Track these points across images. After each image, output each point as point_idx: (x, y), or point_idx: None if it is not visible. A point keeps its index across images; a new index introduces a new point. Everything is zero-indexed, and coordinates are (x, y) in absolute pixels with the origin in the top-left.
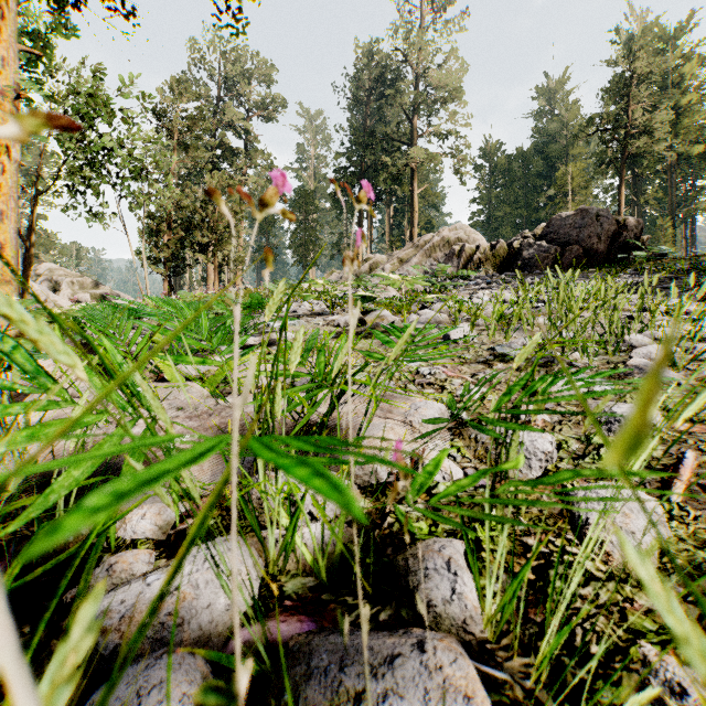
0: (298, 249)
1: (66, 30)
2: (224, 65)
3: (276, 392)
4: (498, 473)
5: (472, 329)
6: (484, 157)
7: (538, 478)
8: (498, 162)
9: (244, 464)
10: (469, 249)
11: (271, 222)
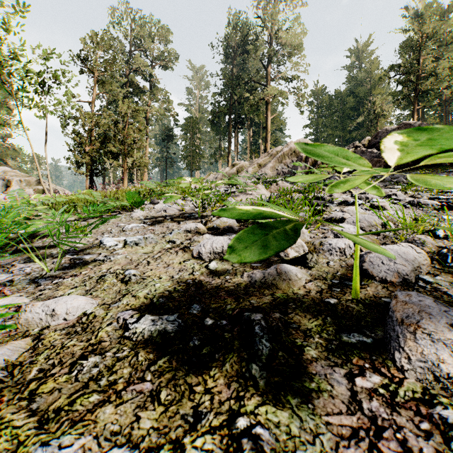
0: (187, 158)
1: None
2: (134, 28)
3: None
4: None
5: None
6: (314, 96)
7: None
8: (323, 100)
9: None
10: None
11: (169, 139)
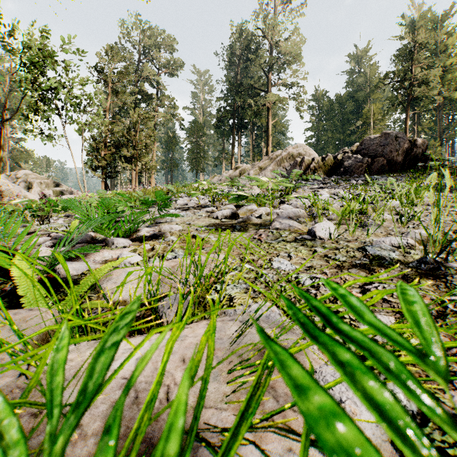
0: (192, 161)
1: None
2: (143, 39)
3: None
4: None
5: (338, 227)
6: (315, 100)
7: None
8: (323, 104)
9: None
10: (307, 160)
11: (175, 143)
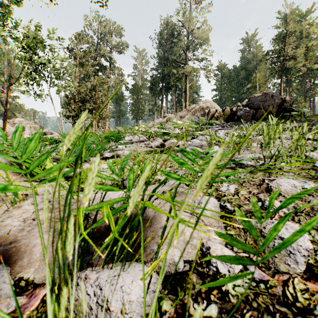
0: (134, 112)
1: (18, 2)
2: (100, 28)
3: (71, 227)
4: (269, 265)
5: None
6: (218, 70)
7: (305, 272)
8: (224, 72)
9: (74, 257)
10: (212, 111)
11: (122, 99)
